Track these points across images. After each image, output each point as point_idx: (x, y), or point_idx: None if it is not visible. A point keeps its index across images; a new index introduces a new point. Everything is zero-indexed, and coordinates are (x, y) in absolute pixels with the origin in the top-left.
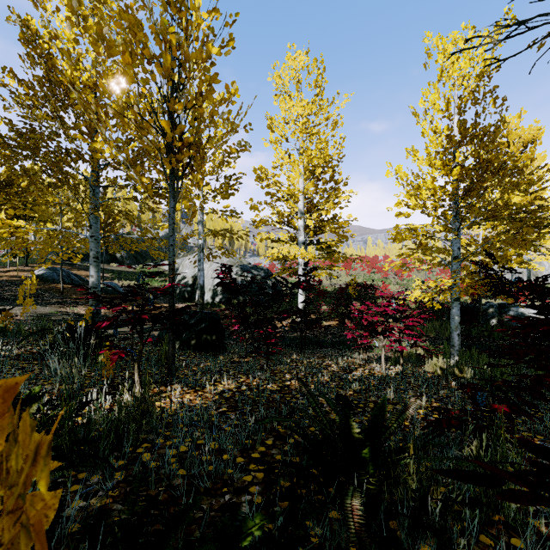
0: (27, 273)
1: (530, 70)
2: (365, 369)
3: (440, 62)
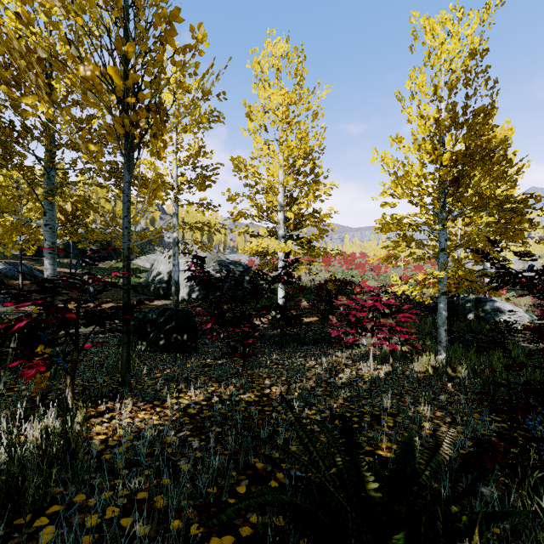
0: None
1: None
2: (352, 369)
3: (428, 42)
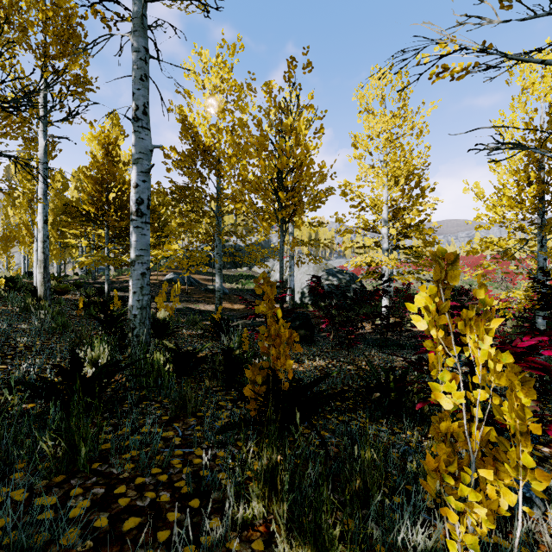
0: (162, 277)
1: (541, 146)
2: None
3: (518, 84)
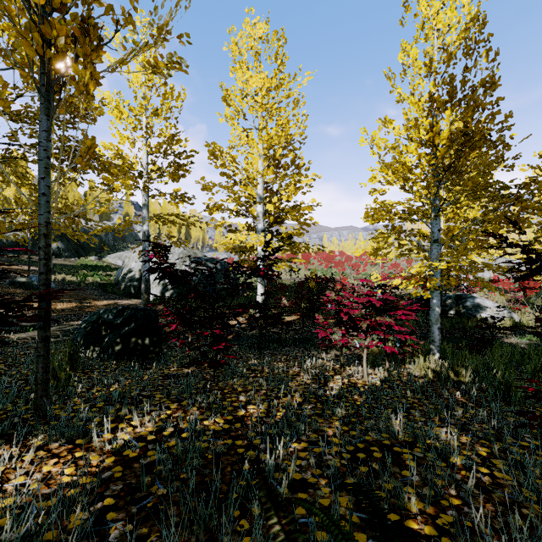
0: None
1: None
2: (343, 376)
3: (423, 10)
